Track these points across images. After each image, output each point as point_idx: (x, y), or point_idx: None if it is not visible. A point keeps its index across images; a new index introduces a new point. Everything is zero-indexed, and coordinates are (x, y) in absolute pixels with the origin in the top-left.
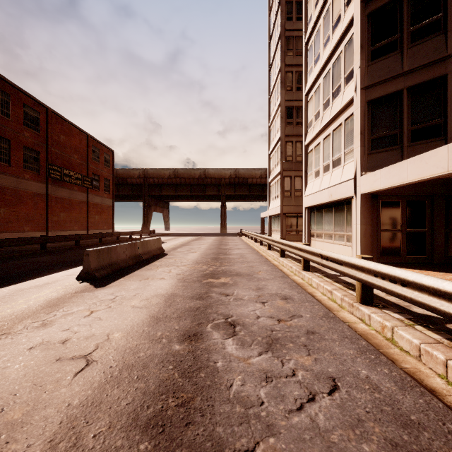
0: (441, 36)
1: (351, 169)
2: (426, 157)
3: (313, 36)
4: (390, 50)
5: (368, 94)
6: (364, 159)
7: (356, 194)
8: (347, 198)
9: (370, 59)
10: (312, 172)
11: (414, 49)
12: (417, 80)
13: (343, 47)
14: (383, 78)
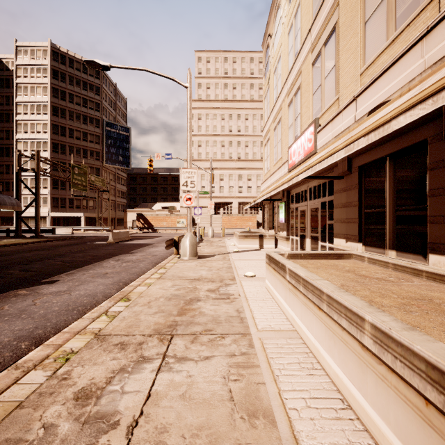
0: (65, 191)
1: (46, 210)
2: (67, 213)
3: (23, 159)
4: (57, 189)
5: (52, 195)
6: (51, 209)
7: (49, 216)
8: (44, 216)
9: (53, 188)
10: (22, 205)
11: (61, 191)
12: (62, 197)
13: (42, 178)
14: (56, 194)
